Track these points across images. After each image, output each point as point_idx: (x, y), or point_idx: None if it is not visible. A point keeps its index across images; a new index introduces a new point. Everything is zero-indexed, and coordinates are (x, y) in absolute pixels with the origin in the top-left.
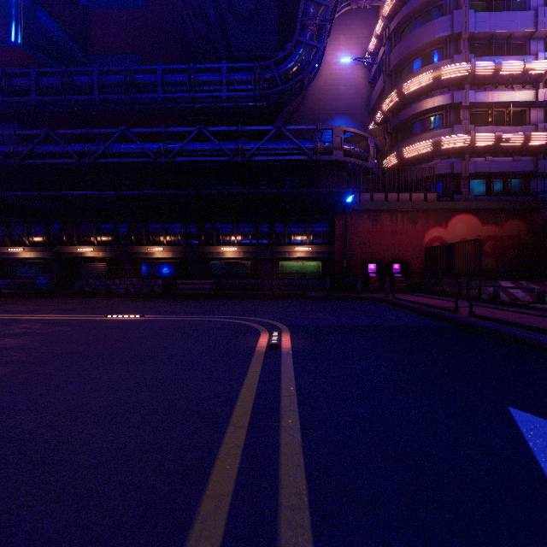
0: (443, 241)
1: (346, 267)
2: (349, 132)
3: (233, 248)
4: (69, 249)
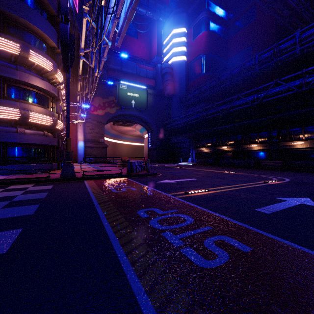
0: None
1: None
2: None
3: (301, 142)
4: (218, 148)
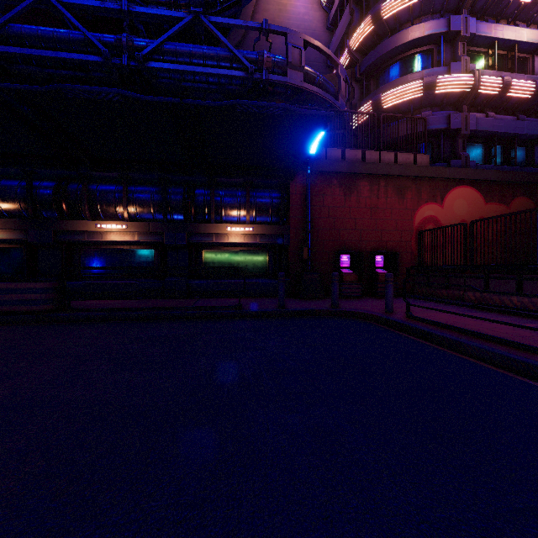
0: (438, 223)
1: (307, 258)
2: (313, 45)
3: (119, 225)
4: None
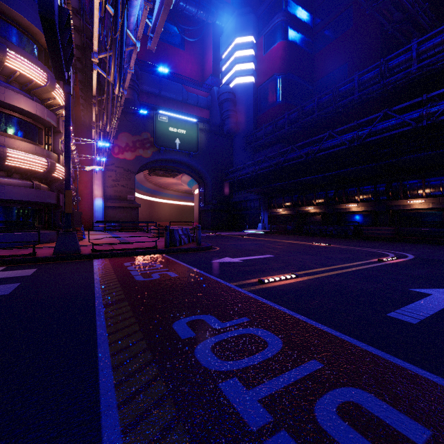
0: None
1: None
2: None
3: (420, 200)
4: (301, 209)
